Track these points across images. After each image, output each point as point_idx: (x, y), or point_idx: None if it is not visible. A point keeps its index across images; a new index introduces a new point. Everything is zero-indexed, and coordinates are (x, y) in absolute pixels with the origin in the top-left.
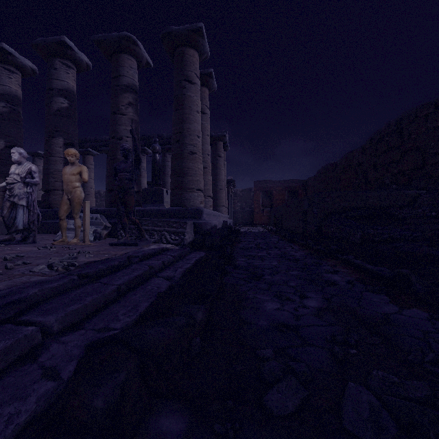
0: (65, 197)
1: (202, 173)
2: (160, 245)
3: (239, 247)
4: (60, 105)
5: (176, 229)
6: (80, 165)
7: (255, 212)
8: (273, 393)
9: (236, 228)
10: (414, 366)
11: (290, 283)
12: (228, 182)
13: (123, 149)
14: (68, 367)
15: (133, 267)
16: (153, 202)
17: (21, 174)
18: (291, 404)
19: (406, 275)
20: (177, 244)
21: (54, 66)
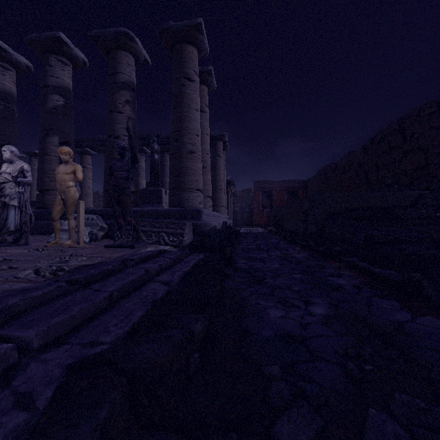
0: (58, 197)
1: (201, 172)
2: (158, 247)
3: (239, 248)
4: (55, 103)
5: (175, 230)
6: (74, 164)
7: (255, 213)
8: (283, 424)
9: (235, 229)
10: (438, 386)
11: (294, 287)
12: (227, 182)
13: (118, 147)
14: (46, 392)
15: (128, 272)
16: (151, 202)
17: (13, 173)
18: (305, 438)
19: (417, 279)
20: (175, 246)
21: (49, 62)
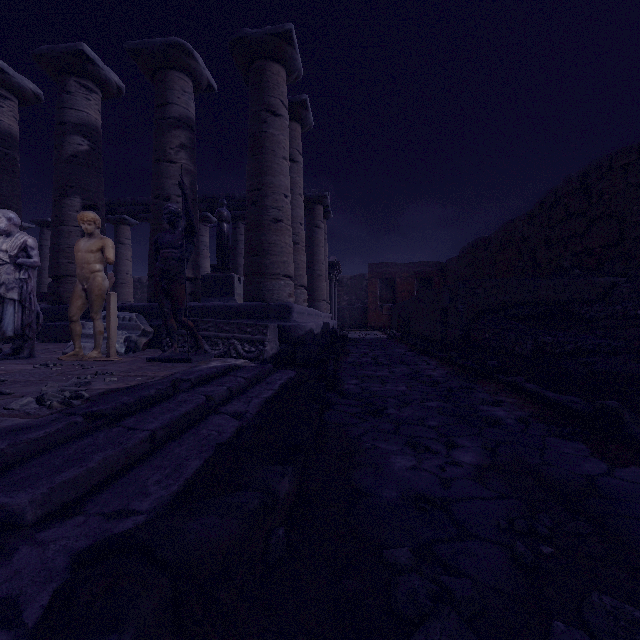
0: (79, 287)
1: (291, 250)
2: (227, 361)
3: (347, 362)
4: (76, 148)
5: (252, 336)
6: (102, 237)
7: (370, 310)
8: None
9: (342, 333)
10: None
11: (429, 422)
12: (330, 265)
13: (168, 213)
14: (41, 597)
15: (180, 399)
16: (218, 294)
17: (10, 251)
18: None
19: (615, 410)
20: (253, 359)
21: (67, 88)
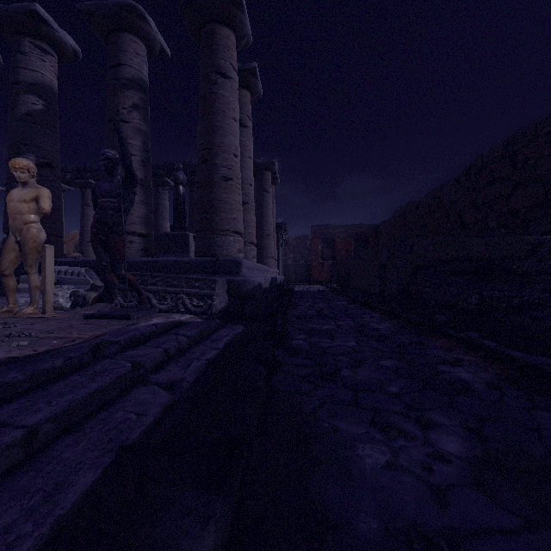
0: (11, 239)
1: (240, 208)
2: (171, 317)
3: (294, 315)
4: (30, 107)
5: (200, 290)
6: (37, 187)
7: (313, 267)
8: None
9: (288, 287)
10: None
11: (389, 387)
12: (277, 226)
13: (104, 159)
14: None
15: (98, 368)
16: (174, 251)
17: None
18: None
19: None
20: (201, 313)
21: (21, 48)
